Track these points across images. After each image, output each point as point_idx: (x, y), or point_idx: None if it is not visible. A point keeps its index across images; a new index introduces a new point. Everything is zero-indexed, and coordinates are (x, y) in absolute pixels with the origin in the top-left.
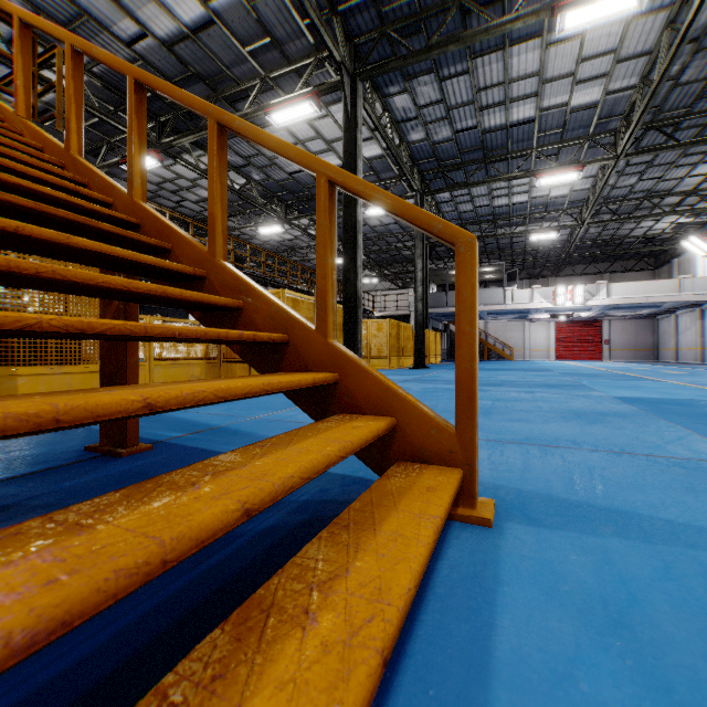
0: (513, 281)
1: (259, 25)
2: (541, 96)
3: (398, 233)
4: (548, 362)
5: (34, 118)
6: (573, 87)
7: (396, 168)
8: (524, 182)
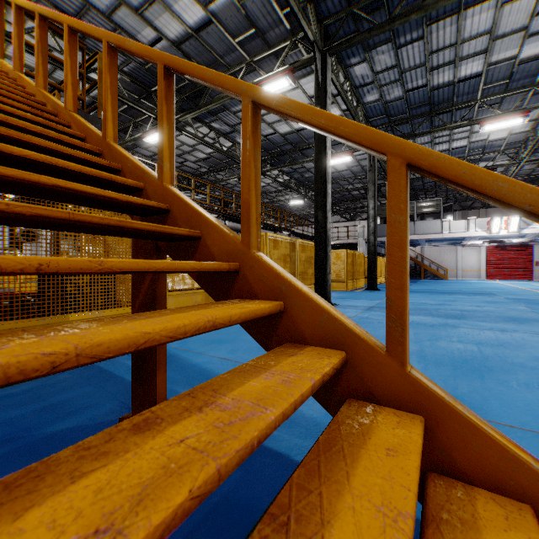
0: (446, 212)
1: (246, 20)
2: (490, 52)
3: (349, 177)
4: (482, 282)
5: (82, 110)
6: (524, 41)
7: None
8: (464, 130)
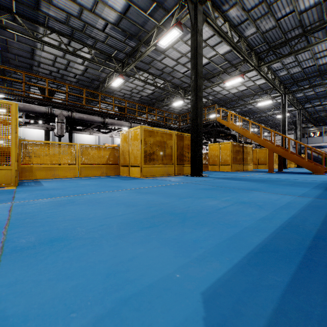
0: None
1: (258, 87)
2: None
3: None
4: None
5: None
6: None
7: (289, 102)
8: None
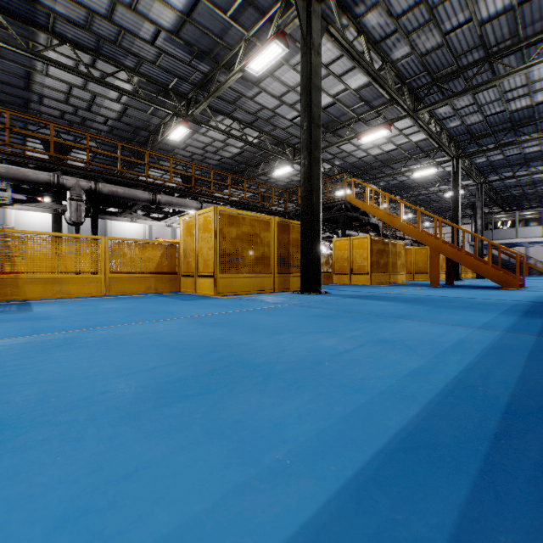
0: None
1: (415, 146)
2: None
3: None
4: None
5: None
6: None
7: (464, 172)
8: None
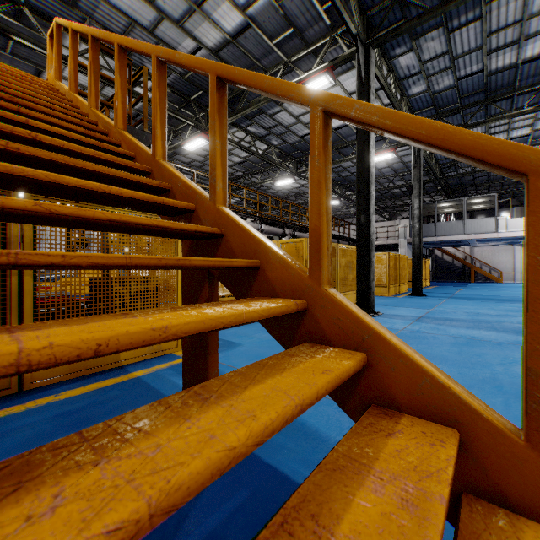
0: (500, 208)
1: (284, 20)
2: None
3: (389, 175)
4: None
5: (129, 124)
6: None
7: None
8: (526, 116)
